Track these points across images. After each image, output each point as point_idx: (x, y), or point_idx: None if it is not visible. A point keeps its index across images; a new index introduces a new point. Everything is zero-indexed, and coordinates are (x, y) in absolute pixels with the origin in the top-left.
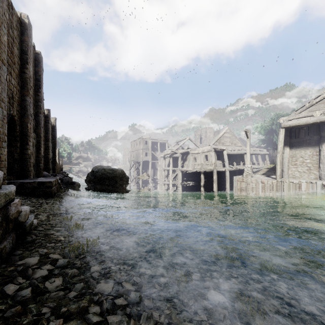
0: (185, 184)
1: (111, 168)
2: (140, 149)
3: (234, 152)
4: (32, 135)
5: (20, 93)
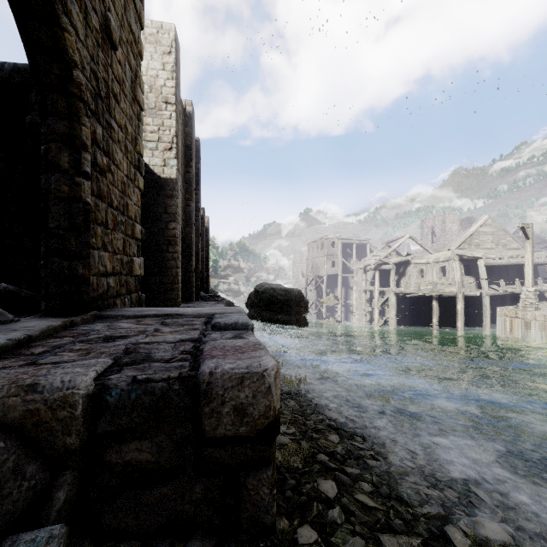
0: (402, 316)
1: (284, 288)
2: (324, 256)
3: (501, 261)
4: (194, 247)
5: (184, 198)
